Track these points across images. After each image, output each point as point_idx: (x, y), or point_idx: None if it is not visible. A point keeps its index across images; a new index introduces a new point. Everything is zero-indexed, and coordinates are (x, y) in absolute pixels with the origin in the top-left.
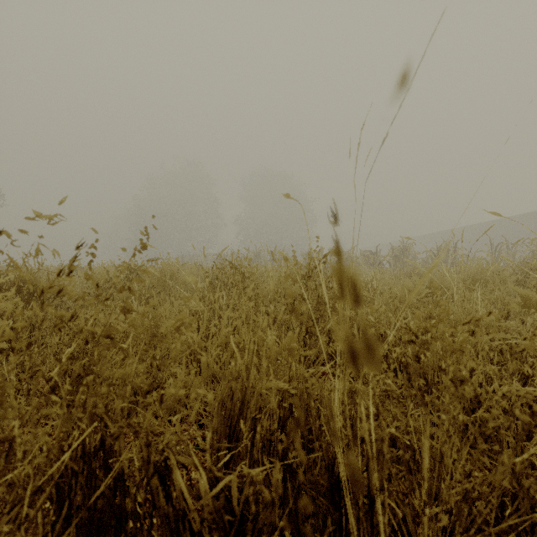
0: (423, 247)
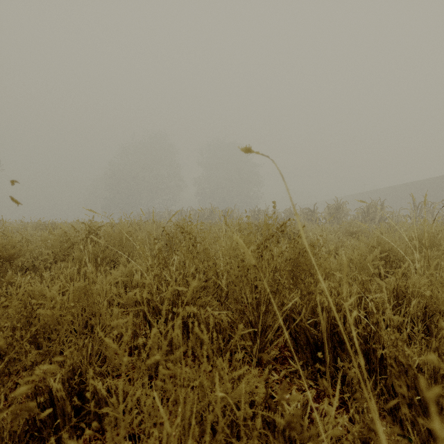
0: (351, 204)
